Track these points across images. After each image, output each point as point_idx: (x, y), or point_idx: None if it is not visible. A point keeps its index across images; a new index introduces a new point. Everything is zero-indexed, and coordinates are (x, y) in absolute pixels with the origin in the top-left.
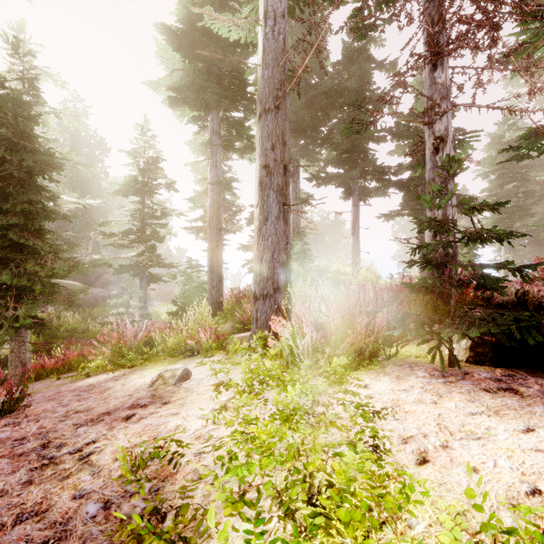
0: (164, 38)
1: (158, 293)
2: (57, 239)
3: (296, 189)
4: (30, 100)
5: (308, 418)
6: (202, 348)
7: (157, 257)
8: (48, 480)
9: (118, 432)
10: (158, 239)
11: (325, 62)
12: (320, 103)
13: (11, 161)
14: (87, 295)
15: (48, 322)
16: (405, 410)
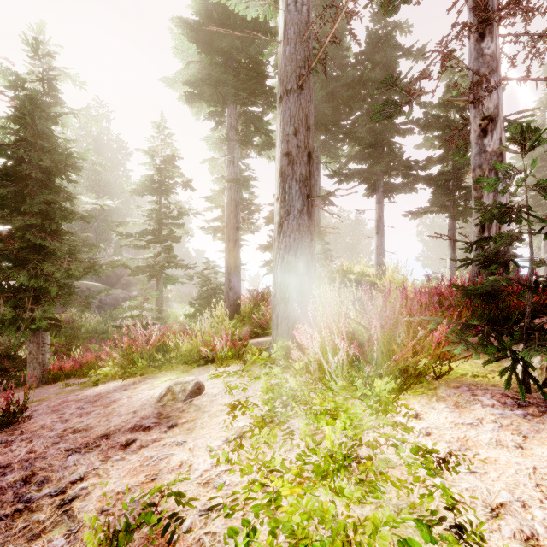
0: (180, 32)
1: (177, 295)
2: (75, 240)
3: (316, 187)
4: (49, 101)
5: (349, 466)
6: (217, 355)
7: (174, 258)
8: (14, 539)
9: (112, 466)
10: (174, 239)
11: (347, 53)
12: (342, 96)
13: (30, 161)
14: (108, 296)
15: (71, 322)
16: (481, 457)
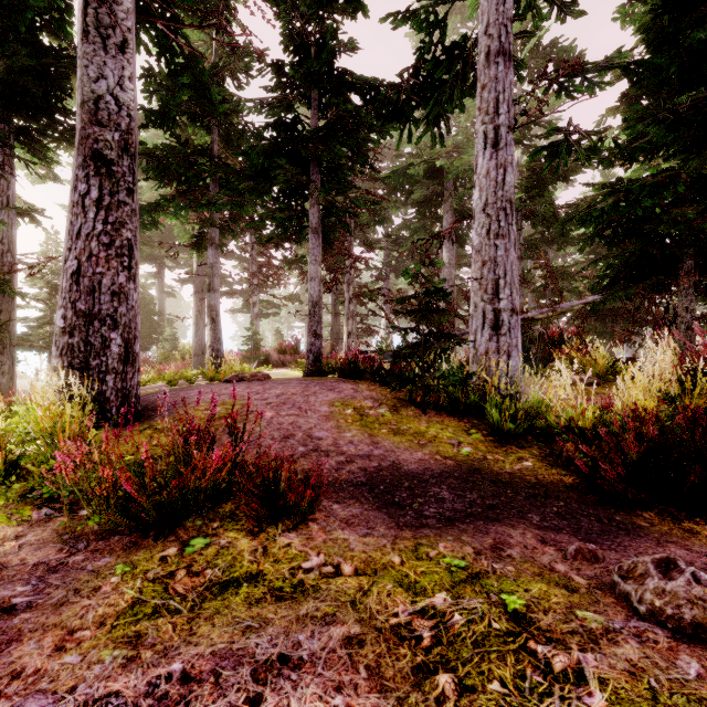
0: None
1: None
2: None
3: (162, 284)
4: None
5: None
6: None
7: None
8: None
9: None
10: None
11: None
12: None
13: None
14: None
15: None
16: None
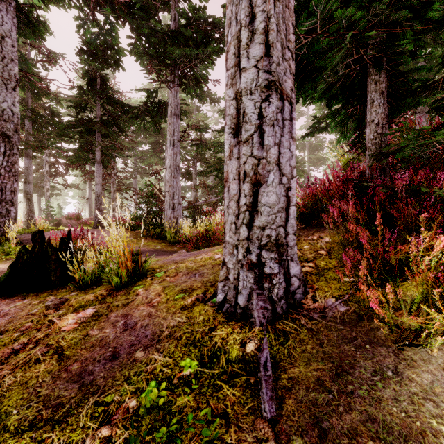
0: None
1: None
2: None
3: None
4: None
5: None
6: None
7: None
8: None
9: None
10: None
11: None
12: None
13: None
14: None
15: None
16: None
